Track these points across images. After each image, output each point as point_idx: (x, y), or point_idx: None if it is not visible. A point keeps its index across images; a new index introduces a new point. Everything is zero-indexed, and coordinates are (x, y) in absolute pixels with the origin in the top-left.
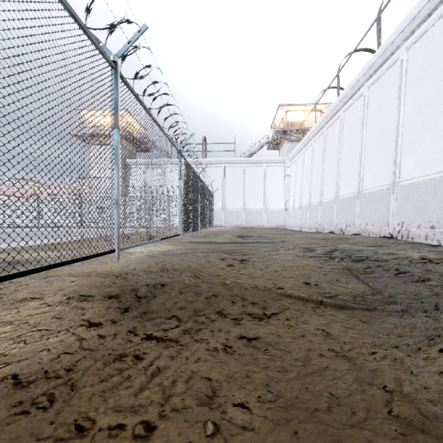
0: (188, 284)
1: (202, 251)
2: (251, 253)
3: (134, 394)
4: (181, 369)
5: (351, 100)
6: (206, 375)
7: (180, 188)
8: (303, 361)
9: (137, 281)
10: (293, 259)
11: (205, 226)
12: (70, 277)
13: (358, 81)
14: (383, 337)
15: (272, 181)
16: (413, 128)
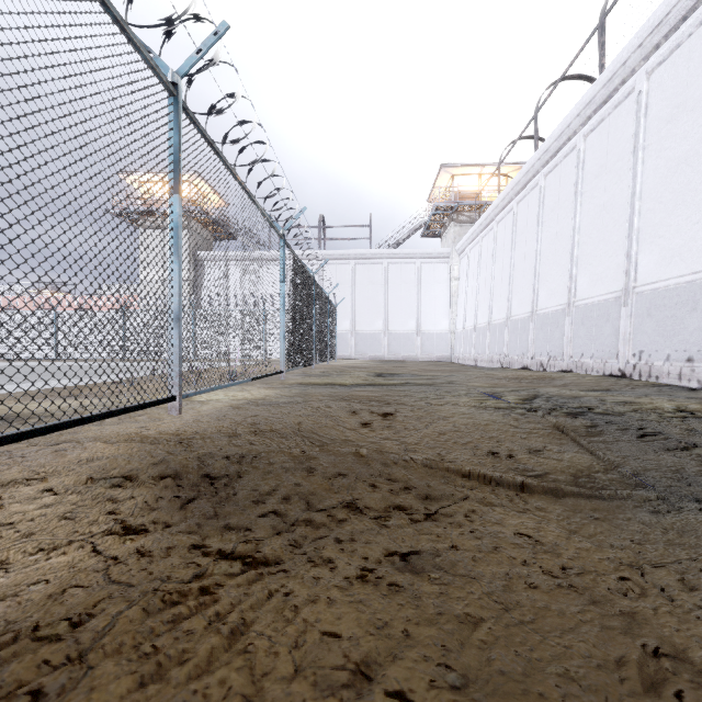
0: (297, 454)
1: (319, 399)
2: (400, 402)
3: (197, 672)
4: (286, 616)
5: (556, 156)
6: (331, 628)
7: (283, 297)
8: (502, 595)
9: (210, 450)
10: (468, 412)
11: (324, 358)
12: (96, 443)
13: (569, 126)
14: (633, 547)
15: (430, 286)
16: (658, 200)
